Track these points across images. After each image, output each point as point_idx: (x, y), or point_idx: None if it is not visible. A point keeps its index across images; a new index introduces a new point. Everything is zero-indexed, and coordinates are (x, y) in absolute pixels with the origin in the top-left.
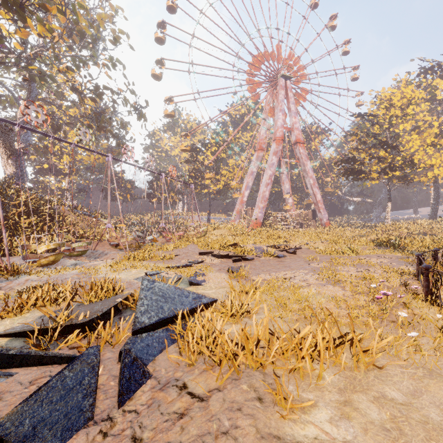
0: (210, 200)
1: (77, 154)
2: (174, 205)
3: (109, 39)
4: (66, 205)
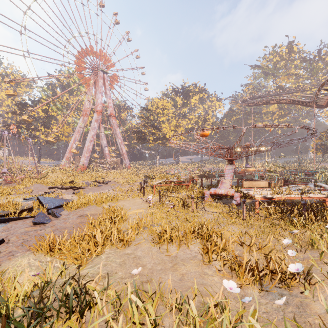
0: (40, 148)
1: None
2: None
3: None
4: None
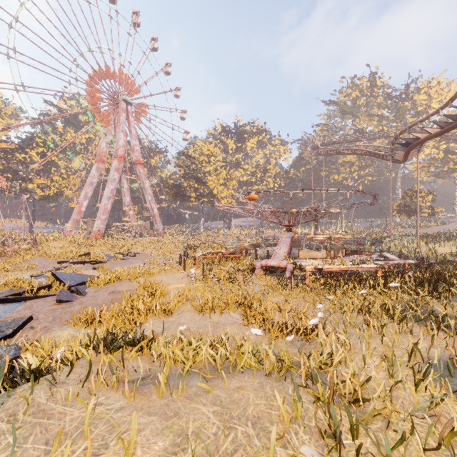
0: (33, 207)
1: None
2: None
3: None
4: None
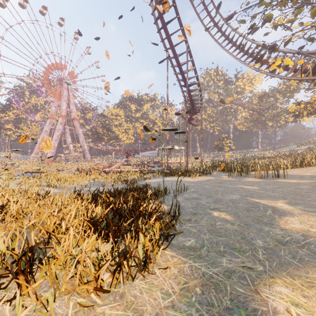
0: (10, 144)
1: None
2: None
3: None
4: None
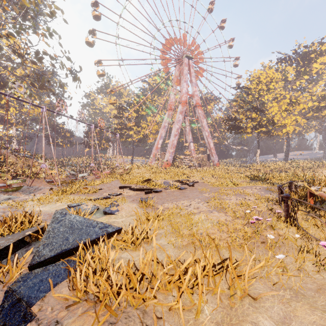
0: (133, 146)
1: (23, 108)
2: (105, 150)
3: (46, 13)
4: (9, 148)
